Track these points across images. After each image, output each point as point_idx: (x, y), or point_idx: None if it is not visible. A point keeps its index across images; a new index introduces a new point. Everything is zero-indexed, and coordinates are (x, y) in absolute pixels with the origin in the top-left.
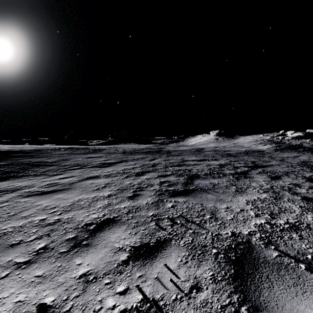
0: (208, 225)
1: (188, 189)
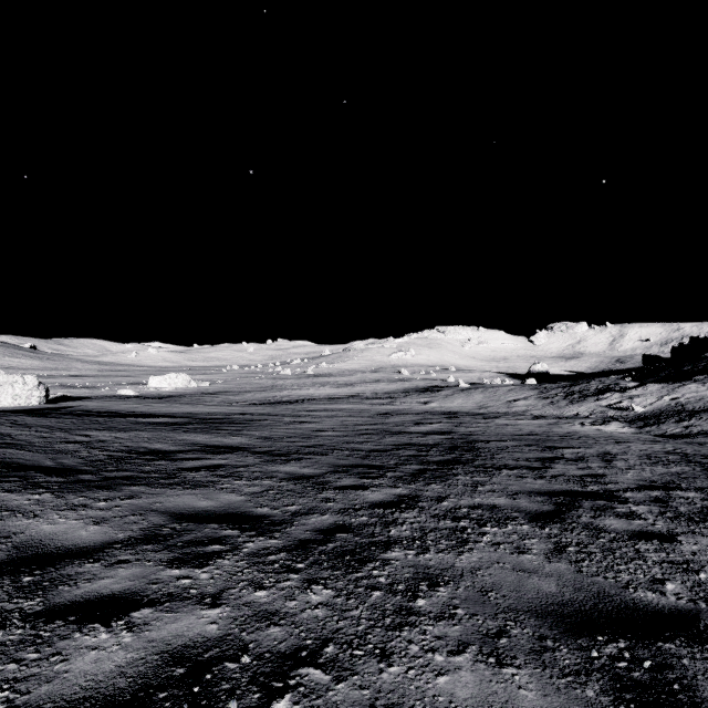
0: None
1: None
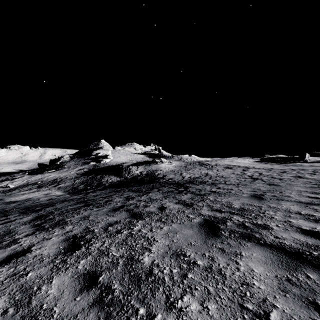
0: None
1: None
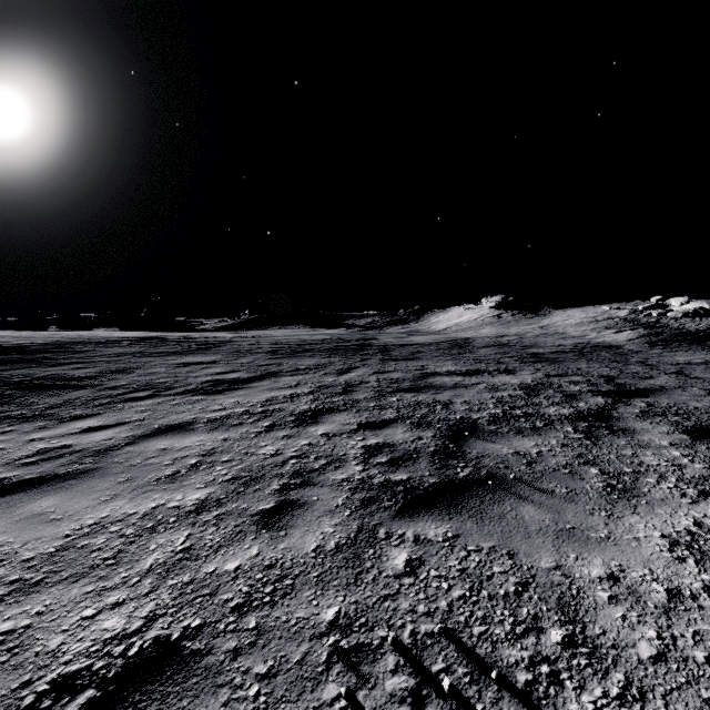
0: (572, 702)
1: (451, 477)
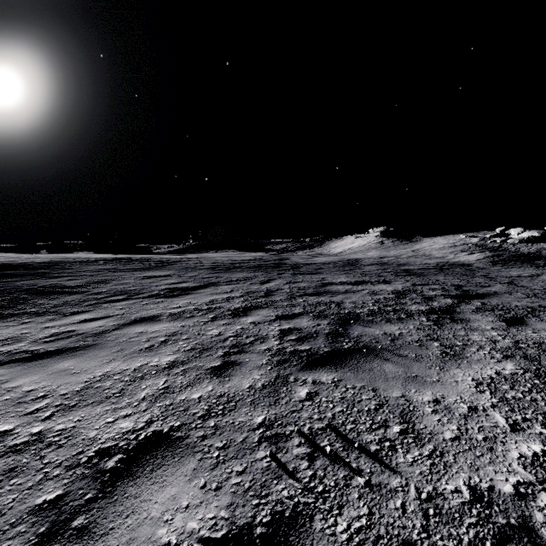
0: (401, 458)
1: (339, 348)
